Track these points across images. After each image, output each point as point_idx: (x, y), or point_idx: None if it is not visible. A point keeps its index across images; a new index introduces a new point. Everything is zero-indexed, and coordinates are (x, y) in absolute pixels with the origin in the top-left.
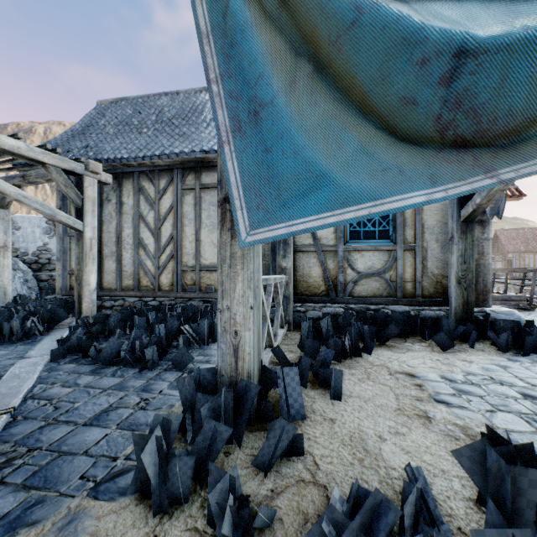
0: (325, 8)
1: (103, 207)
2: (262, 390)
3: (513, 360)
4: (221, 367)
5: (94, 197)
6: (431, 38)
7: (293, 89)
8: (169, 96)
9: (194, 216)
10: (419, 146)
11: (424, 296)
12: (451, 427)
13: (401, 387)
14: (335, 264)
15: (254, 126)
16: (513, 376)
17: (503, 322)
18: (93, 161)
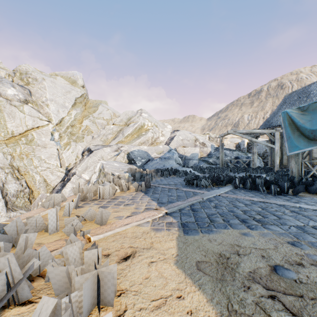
0: (296, 124)
1: (282, 138)
2: (299, 180)
3: None
4: (289, 174)
5: (278, 138)
6: (308, 129)
7: (293, 134)
8: (314, 84)
9: None
10: (312, 141)
11: None
12: None
13: None
14: None
15: (289, 139)
16: None
17: None
18: (277, 128)
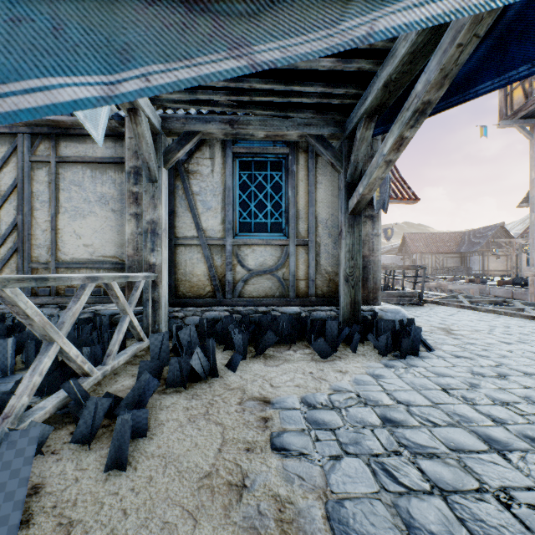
0: None
1: None
2: None
3: (389, 366)
4: None
5: None
6: None
7: None
8: None
9: (48, 198)
10: None
11: (318, 295)
12: (266, 506)
13: (240, 425)
14: (223, 260)
15: None
16: (382, 389)
17: (384, 323)
18: None
